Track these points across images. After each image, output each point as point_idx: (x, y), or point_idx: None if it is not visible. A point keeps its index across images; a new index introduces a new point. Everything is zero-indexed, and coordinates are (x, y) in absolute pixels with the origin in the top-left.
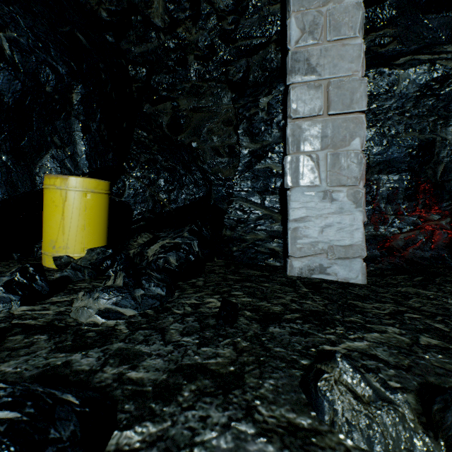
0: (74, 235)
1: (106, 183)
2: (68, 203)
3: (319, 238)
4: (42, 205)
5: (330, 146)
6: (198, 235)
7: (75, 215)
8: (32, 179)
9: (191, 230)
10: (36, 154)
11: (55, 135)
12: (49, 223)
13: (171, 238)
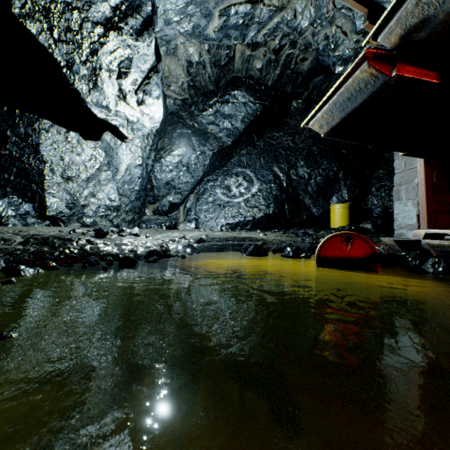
0: (336, 222)
1: (347, 204)
2: (334, 212)
3: (401, 222)
4: None
5: (406, 183)
6: (373, 222)
7: (336, 216)
8: (329, 205)
9: (371, 220)
10: (330, 197)
11: (335, 189)
12: (331, 219)
13: (363, 223)
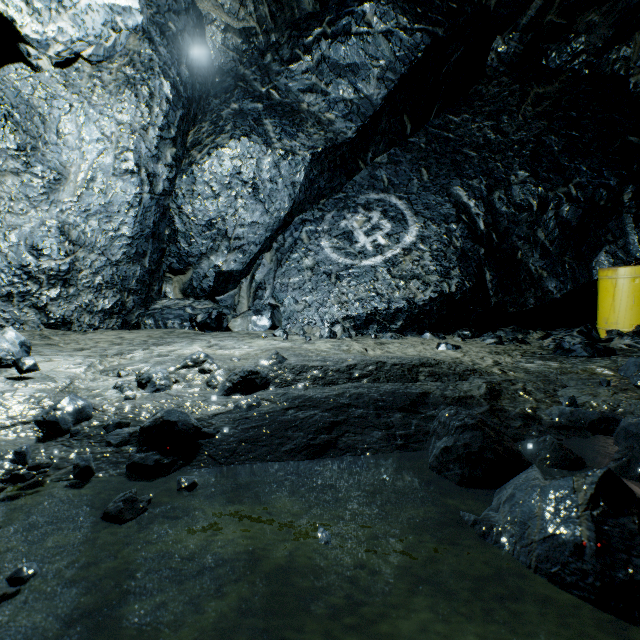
0: (622, 314)
1: None
2: (617, 288)
3: None
4: (597, 292)
5: None
6: None
7: (623, 297)
8: (589, 273)
9: None
10: (592, 253)
11: (607, 234)
12: (601, 305)
13: None
